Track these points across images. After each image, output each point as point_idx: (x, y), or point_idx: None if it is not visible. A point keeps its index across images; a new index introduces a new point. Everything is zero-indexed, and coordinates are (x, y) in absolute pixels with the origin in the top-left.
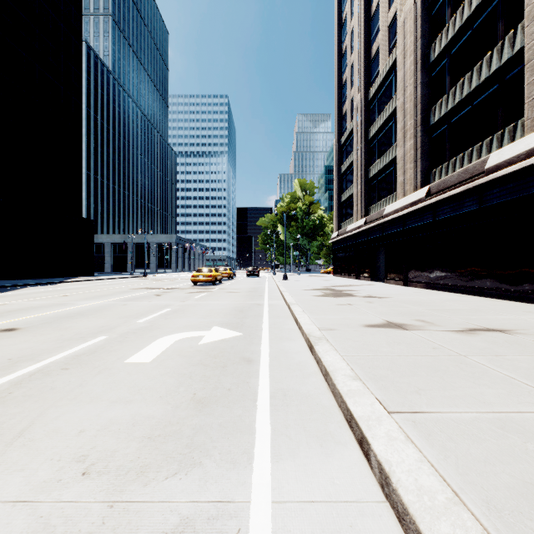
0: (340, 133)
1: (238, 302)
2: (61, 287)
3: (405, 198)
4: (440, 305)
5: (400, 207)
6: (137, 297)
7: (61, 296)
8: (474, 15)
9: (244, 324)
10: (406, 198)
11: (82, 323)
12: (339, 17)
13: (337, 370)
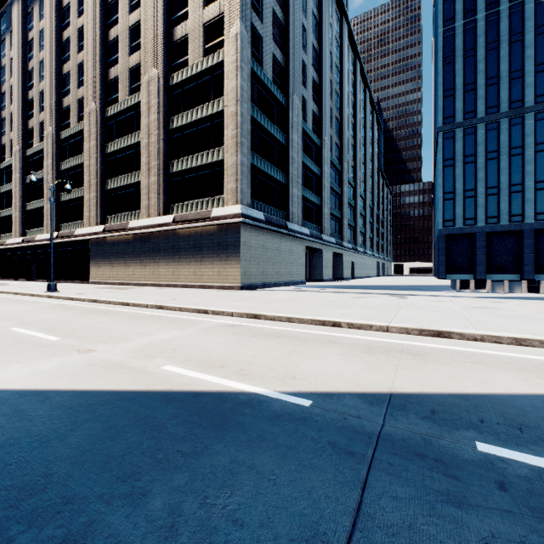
0: None
1: None
2: None
3: (48, 234)
4: None
5: (45, 238)
6: None
7: None
8: (76, 167)
9: None
10: (48, 235)
11: None
12: None
13: None
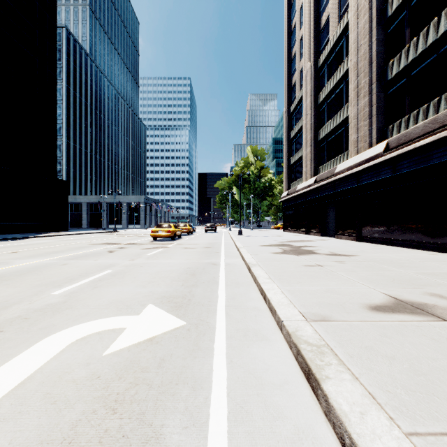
0: (290, 102)
1: (191, 261)
2: (24, 242)
3: (358, 155)
4: (428, 267)
5: (353, 164)
6: (87, 254)
7: (9, 253)
8: None
9: (193, 299)
10: (360, 155)
11: None
12: None
13: None
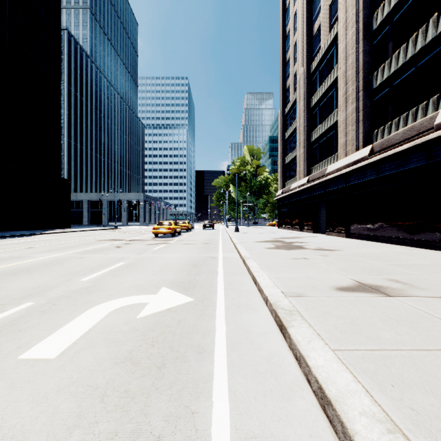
0: (284, 105)
1: (193, 255)
2: (34, 239)
3: (347, 157)
4: (398, 260)
5: (342, 166)
6: (97, 249)
7: (26, 248)
8: None
9: (197, 284)
10: (348, 158)
11: (19, 282)
12: (283, 3)
13: (344, 395)
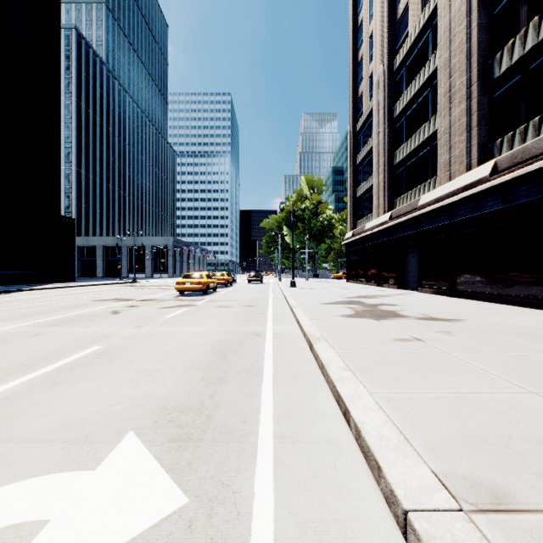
0: (355, 119)
1: (224, 328)
2: (6, 298)
3: (452, 181)
4: None
5: (444, 193)
6: (79, 316)
7: None
8: None
9: (214, 417)
10: (455, 182)
11: None
12: None
13: None
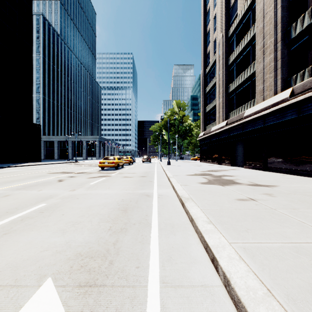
0: (205, 66)
1: (127, 191)
2: None
3: (265, 101)
4: None
5: (260, 109)
6: (37, 183)
7: None
8: None
9: (115, 263)
10: (267, 101)
11: None
12: None
13: None
